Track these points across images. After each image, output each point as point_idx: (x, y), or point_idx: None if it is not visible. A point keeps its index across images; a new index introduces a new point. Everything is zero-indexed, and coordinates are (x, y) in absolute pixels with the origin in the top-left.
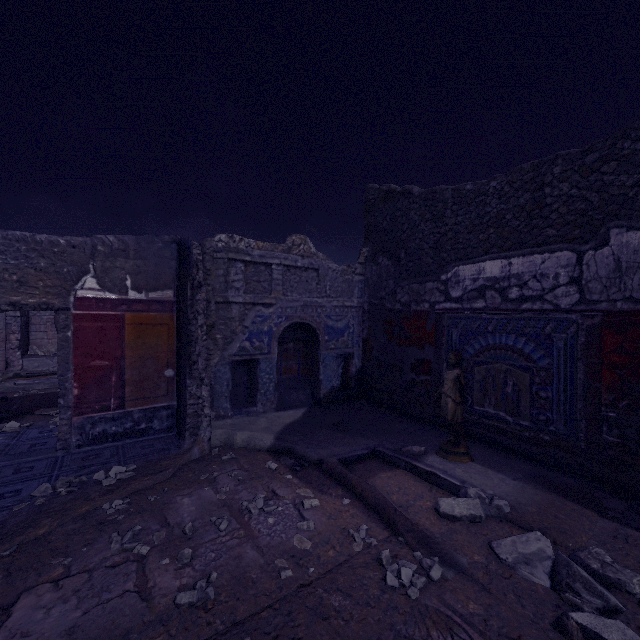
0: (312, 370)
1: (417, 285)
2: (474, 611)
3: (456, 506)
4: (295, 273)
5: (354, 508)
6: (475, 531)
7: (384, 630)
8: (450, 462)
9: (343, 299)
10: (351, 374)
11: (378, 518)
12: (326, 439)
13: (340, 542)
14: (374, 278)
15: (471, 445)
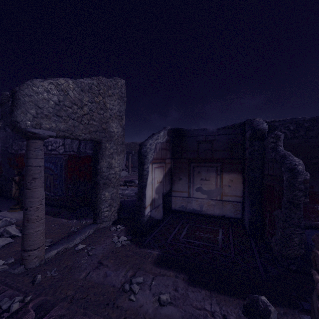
0: None
1: (21, 142)
2: None
3: None
4: None
5: None
6: None
7: None
8: (9, 212)
9: None
10: None
11: None
12: None
13: None
14: (4, 137)
15: None
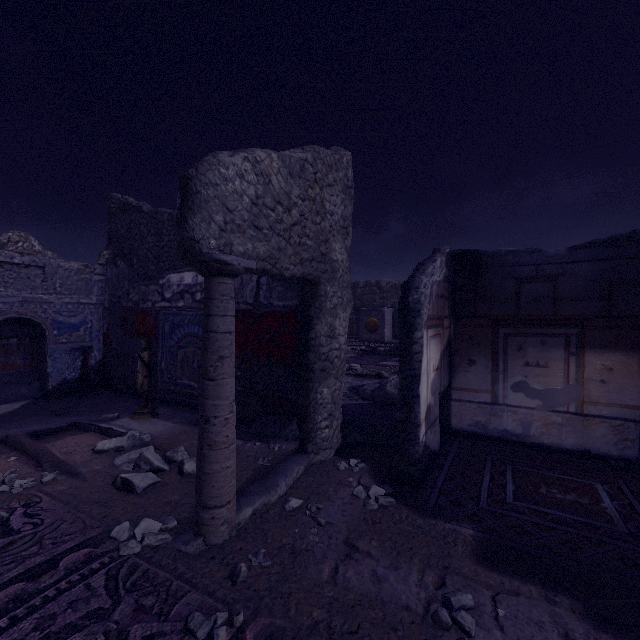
0: (40, 364)
1: (144, 287)
2: (60, 489)
3: (108, 444)
4: (11, 269)
5: (17, 461)
6: (114, 455)
7: None
8: (134, 420)
9: (79, 296)
10: (90, 366)
11: (35, 463)
12: (31, 422)
13: None
14: (114, 279)
15: (171, 409)
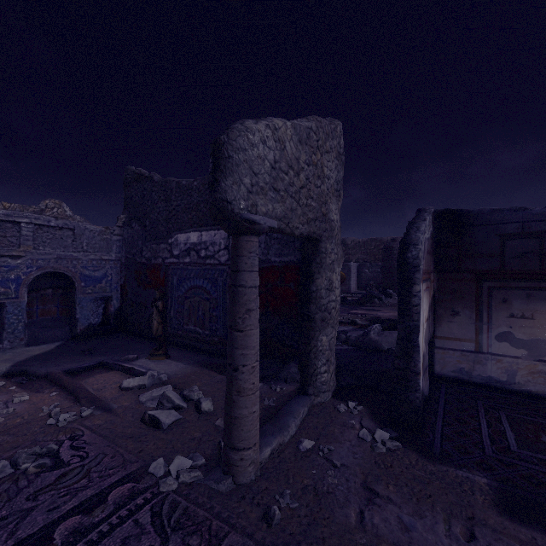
0: (70, 311)
1: (155, 245)
2: (97, 423)
3: (132, 382)
4: (48, 231)
5: (58, 396)
6: (138, 393)
7: (27, 442)
8: (151, 361)
9: (101, 254)
10: (110, 313)
11: (73, 398)
12: (66, 361)
13: (30, 414)
14: (129, 238)
15: (179, 351)
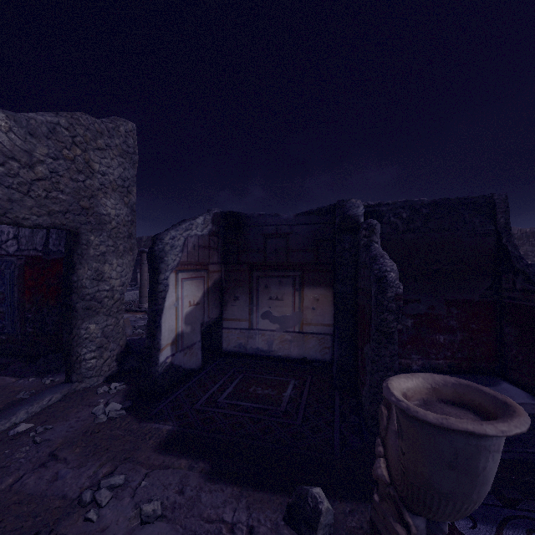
0: None
1: None
2: None
3: None
4: None
5: None
6: None
7: None
8: None
9: None
10: None
11: None
12: None
13: None
14: None
15: None
